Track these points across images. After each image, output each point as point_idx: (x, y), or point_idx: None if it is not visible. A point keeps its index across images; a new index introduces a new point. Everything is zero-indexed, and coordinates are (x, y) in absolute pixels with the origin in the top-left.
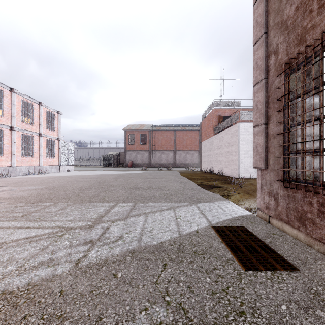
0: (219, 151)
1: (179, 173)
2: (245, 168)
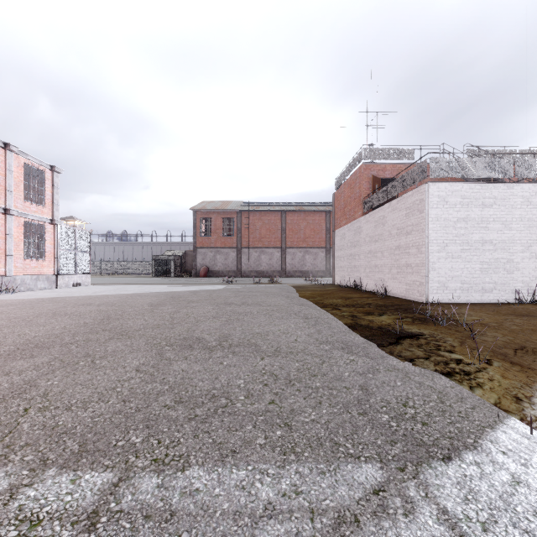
0: (374, 246)
1: (294, 291)
2: (439, 281)
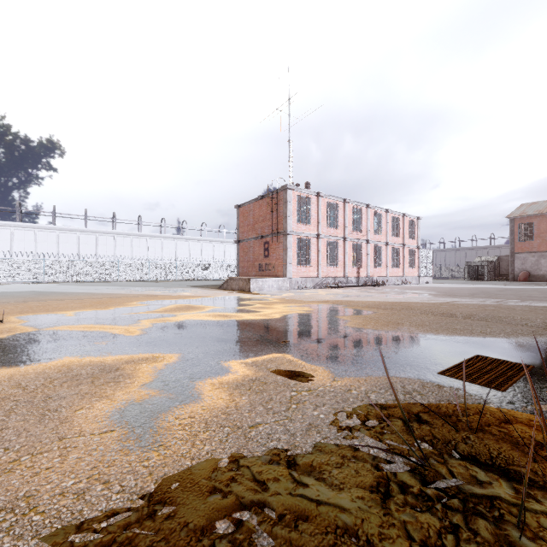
0: None
1: None
2: None
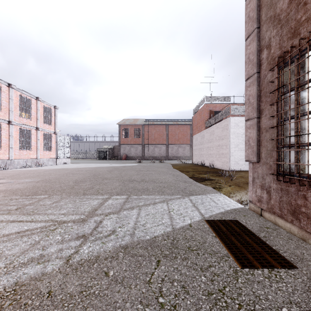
0: (210, 145)
1: (171, 166)
2: (235, 161)
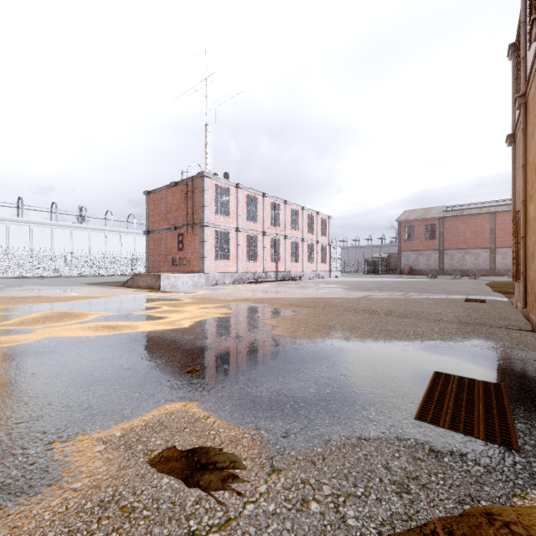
0: None
1: (484, 283)
2: None
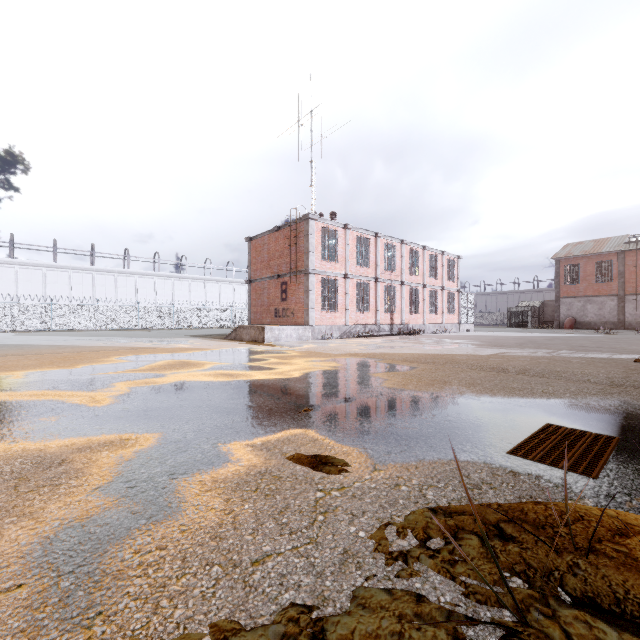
0: None
1: None
2: None
